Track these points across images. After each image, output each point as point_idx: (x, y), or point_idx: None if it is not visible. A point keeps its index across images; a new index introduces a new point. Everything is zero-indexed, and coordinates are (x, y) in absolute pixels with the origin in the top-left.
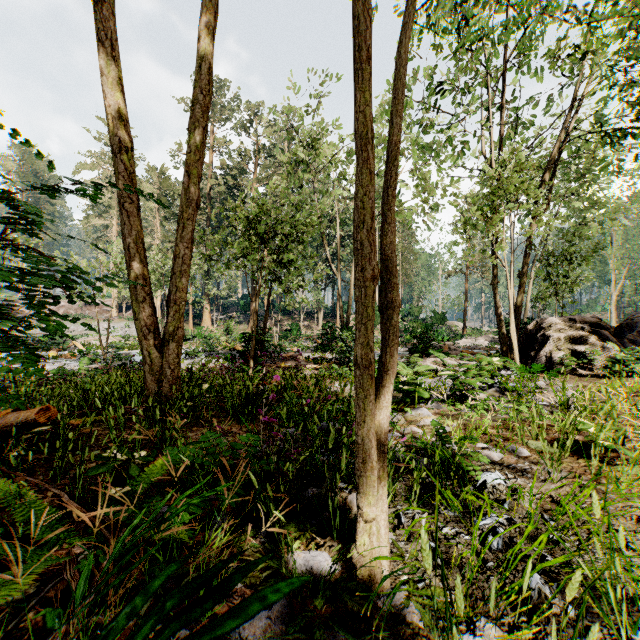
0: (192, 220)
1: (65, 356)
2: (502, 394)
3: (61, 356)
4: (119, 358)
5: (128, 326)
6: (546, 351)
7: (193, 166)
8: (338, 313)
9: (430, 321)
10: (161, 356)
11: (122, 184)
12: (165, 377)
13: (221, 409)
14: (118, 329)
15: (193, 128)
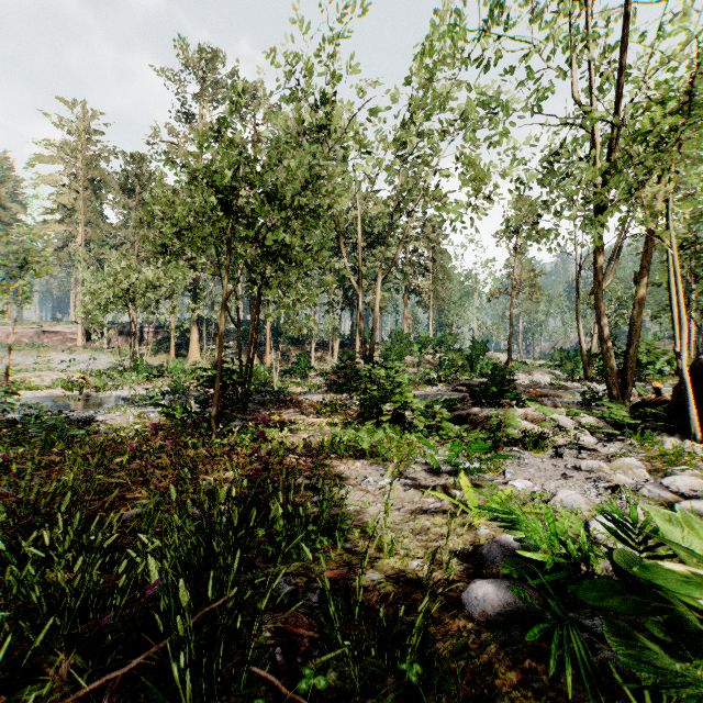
0: None
1: None
2: None
3: None
4: (24, 407)
5: (93, 358)
6: None
7: None
8: (357, 342)
9: (466, 352)
10: None
11: None
12: None
13: None
14: (80, 362)
15: None
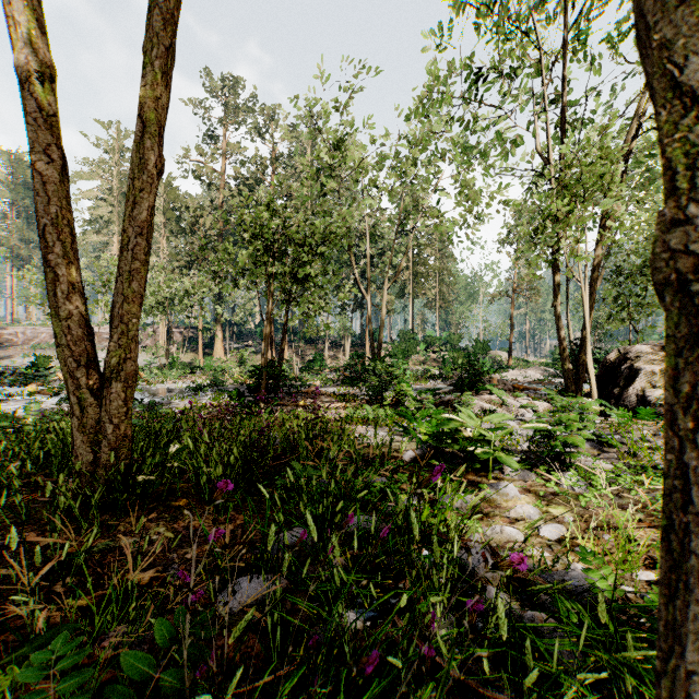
0: (148, 192)
1: (44, 392)
2: (602, 451)
3: (39, 392)
4: None
5: None
6: (636, 388)
7: (149, 107)
8: (367, 341)
9: (471, 350)
10: (99, 403)
11: (34, 132)
12: (104, 436)
13: (197, 482)
14: None
15: (149, 48)
